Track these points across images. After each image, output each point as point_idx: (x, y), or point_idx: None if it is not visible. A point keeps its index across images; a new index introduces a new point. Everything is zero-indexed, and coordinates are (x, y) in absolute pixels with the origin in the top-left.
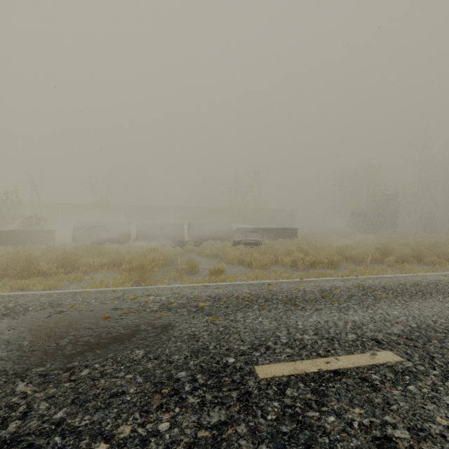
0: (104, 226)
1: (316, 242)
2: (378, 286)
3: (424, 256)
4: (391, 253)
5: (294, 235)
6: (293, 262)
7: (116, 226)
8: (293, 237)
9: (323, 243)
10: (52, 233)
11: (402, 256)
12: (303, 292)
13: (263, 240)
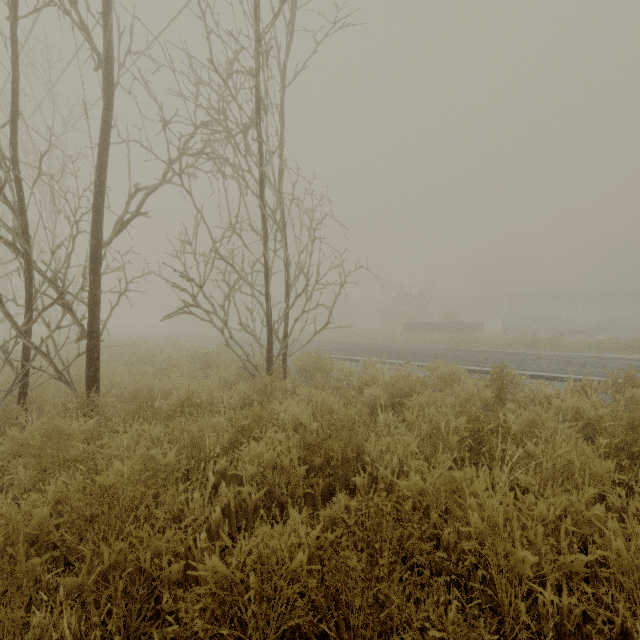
0: (532, 319)
1: None
2: None
3: None
4: None
5: None
6: None
7: (544, 318)
8: None
9: None
10: (481, 325)
11: None
12: None
13: None
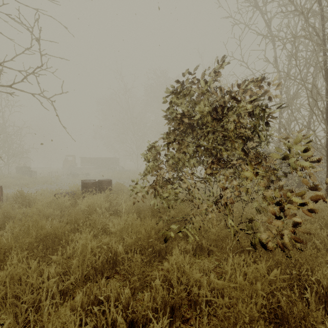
0: None
1: None
2: None
3: None
4: None
5: None
6: None
7: None
8: None
9: None
10: None
11: None
12: None
13: None
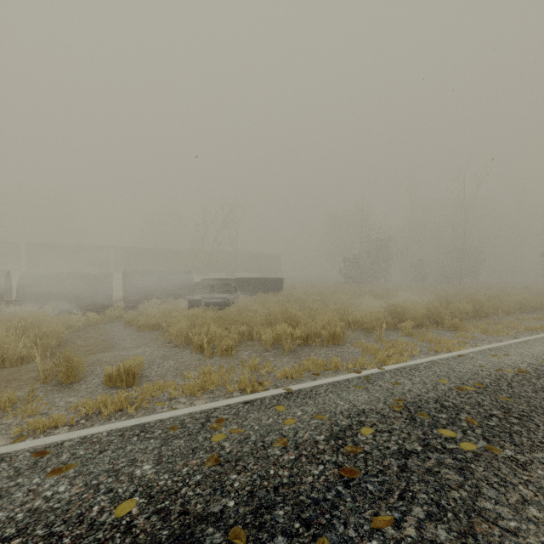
0: None
1: (306, 297)
2: (430, 401)
3: (441, 317)
4: (402, 314)
5: (279, 287)
6: (276, 336)
7: None
8: (278, 290)
9: (316, 299)
10: None
11: (418, 318)
12: (294, 456)
13: (236, 296)
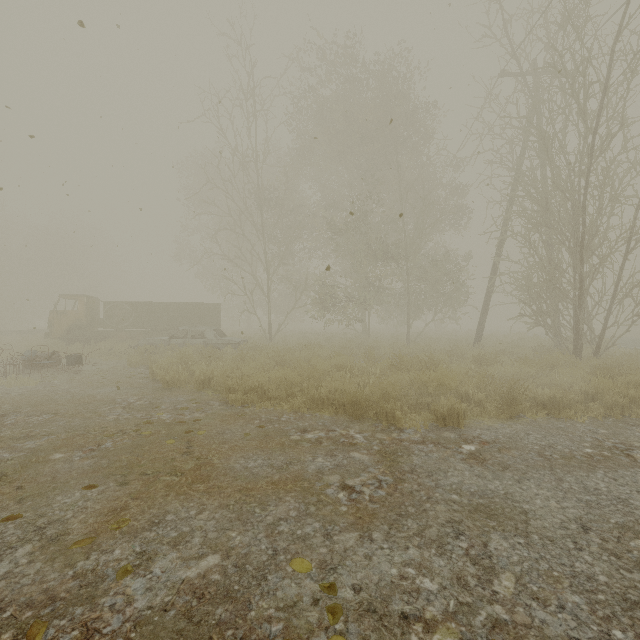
0: None
1: None
2: None
3: None
4: None
5: None
6: None
7: None
8: None
9: None
10: None
11: None
12: None
13: None
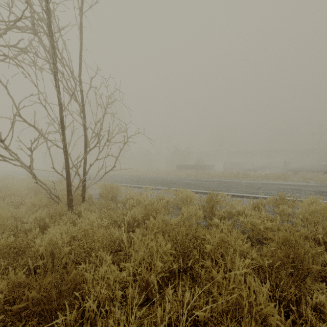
0: (237, 163)
1: None
2: None
3: None
4: None
5: None
6: None
7: (242, 163)
8: None
9: None
10: (213, 166)
11: None
12: None
13: None
